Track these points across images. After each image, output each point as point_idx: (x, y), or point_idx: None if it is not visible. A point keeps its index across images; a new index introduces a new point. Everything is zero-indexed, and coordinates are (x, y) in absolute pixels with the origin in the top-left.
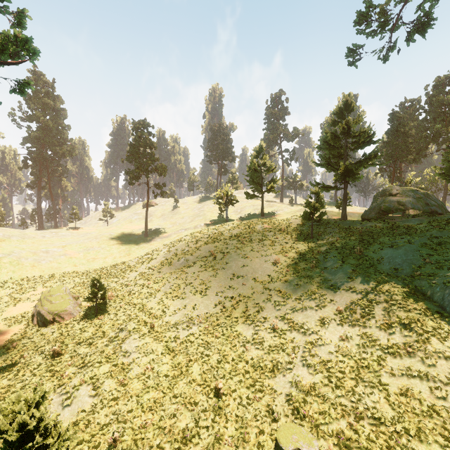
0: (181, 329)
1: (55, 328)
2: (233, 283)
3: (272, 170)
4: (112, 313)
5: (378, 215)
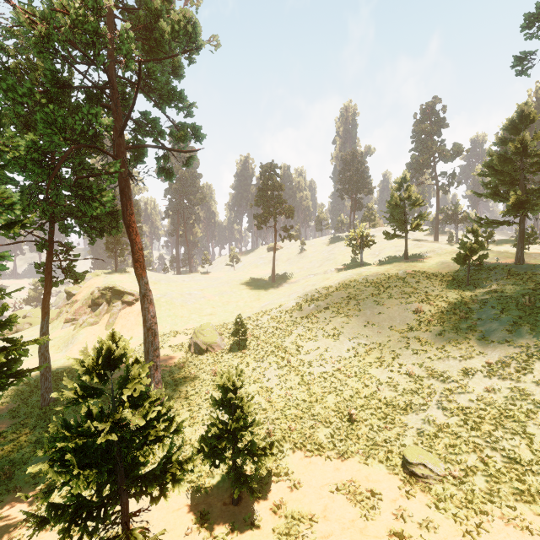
0: (315, 367)
1: (208, 356)
2: (367, 330)
3: (419, 204)
4: (252, 348)
5: None
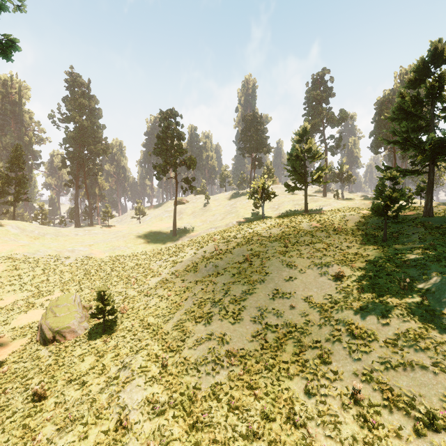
0: (204, 373)
1: (53, 349)
2: (277, 303)
3: (319, 156)
4: (121, 334)
5: None
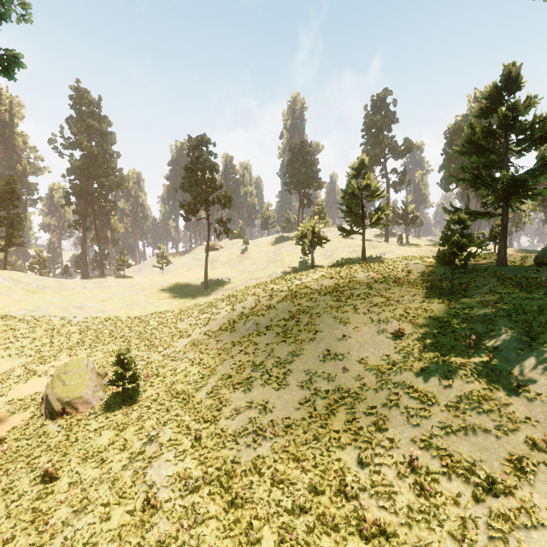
0: (244, 445)
1: (63, 424)
2: (328, 366)
3: (378, 195)
4: (145, 404)
5: None
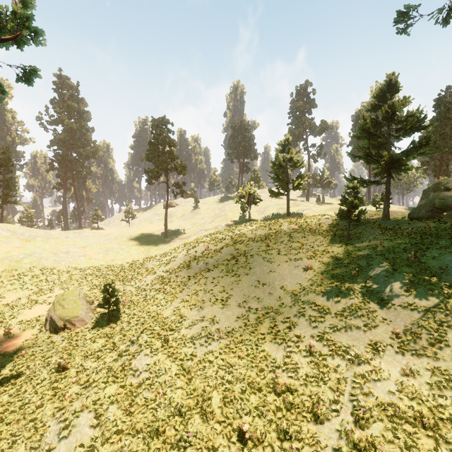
0: (199, 345)
1: (65, 335)
2: (258, 292)
3: (299, 165)
4: (125, 321)
5: (431, 213)
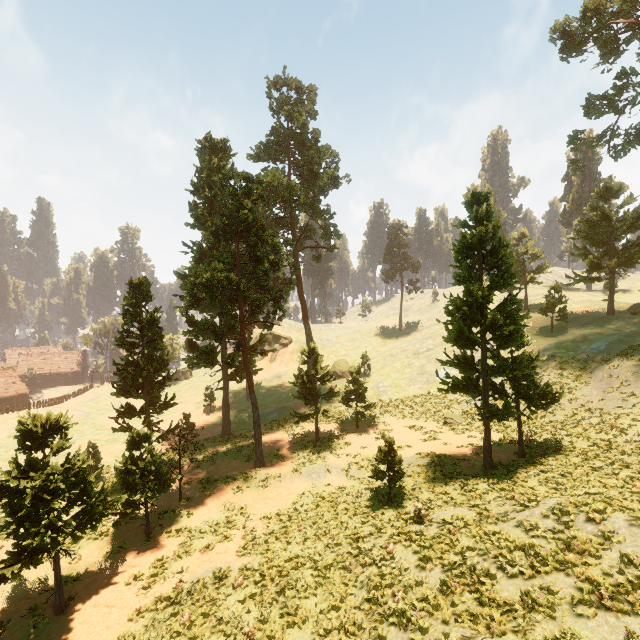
0: (414, 385)
1: (343, 379)
2: None
3: (537, 258)
4: (374, 376)
5: None
